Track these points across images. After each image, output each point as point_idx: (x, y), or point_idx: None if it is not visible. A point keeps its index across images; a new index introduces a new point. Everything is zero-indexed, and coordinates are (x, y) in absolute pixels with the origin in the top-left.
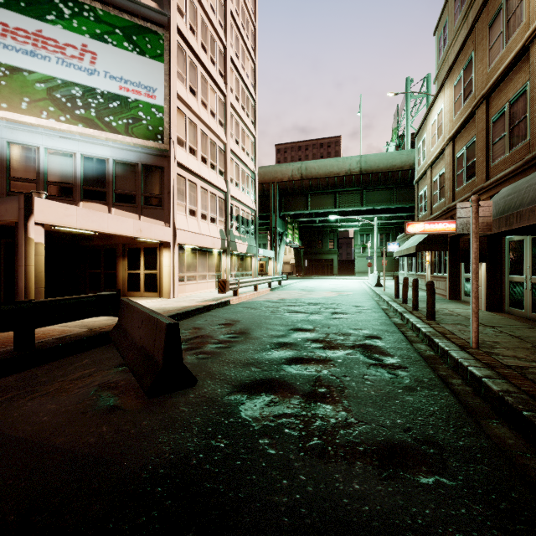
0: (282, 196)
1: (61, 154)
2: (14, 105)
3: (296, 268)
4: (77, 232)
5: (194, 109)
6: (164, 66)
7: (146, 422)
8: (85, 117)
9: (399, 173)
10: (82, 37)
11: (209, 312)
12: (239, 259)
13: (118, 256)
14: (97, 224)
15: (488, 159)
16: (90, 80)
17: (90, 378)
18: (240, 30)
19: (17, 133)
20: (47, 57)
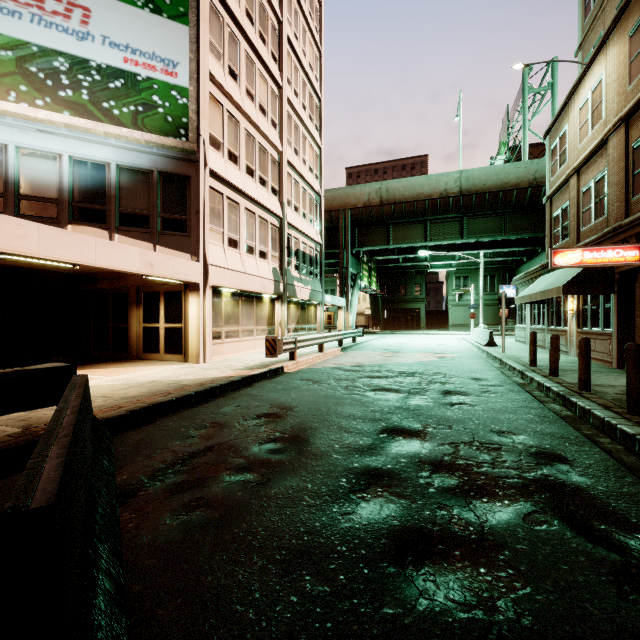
0: (356, 227)
1: (40, 156)
2: None
3: (373, 320)
4: (75, 270)
5: (235, 98)
6: (190, 31)
7: None
8: (72, 101)
9: (514, 193)
10: None
11: (248, 389)
12: (299, 308)
13: (130, 304)
14: (77, 252)
15: None
16: (81, 48)
17: None
18: (301, 3)
19: None
20: (16, 12)
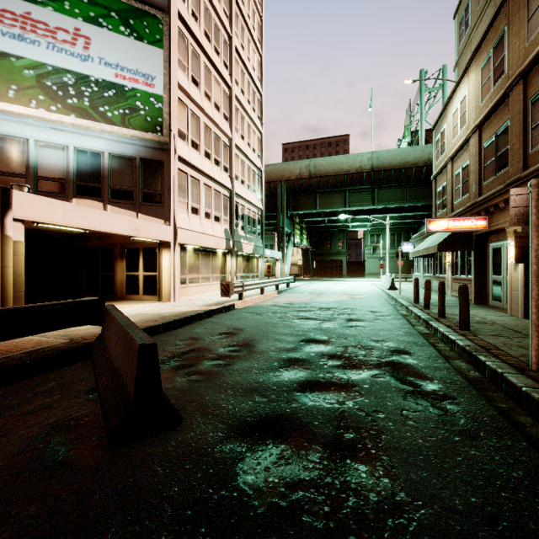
0: (290, 195)
1: (52, 147)
2: (0, 94)
3: (304, 269)
4: (73, 231)
5: (197, 100)
6: (164, 52)
7: (99, 496)
8: (77, 107)
9: (413, 170)
10: (75, 20)
11: (211, 318)
12: (244, 260)
13: (116, 257)
14: (87, 221)
15: (526, 146)
16: (84, 67)
17: (47, 410)
18: (246, 20)
19: (4, 124)
20: (36, 41)
